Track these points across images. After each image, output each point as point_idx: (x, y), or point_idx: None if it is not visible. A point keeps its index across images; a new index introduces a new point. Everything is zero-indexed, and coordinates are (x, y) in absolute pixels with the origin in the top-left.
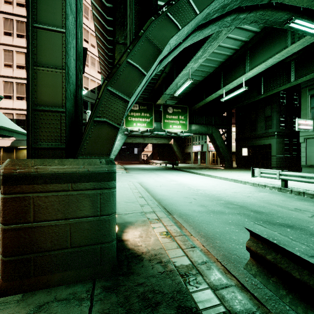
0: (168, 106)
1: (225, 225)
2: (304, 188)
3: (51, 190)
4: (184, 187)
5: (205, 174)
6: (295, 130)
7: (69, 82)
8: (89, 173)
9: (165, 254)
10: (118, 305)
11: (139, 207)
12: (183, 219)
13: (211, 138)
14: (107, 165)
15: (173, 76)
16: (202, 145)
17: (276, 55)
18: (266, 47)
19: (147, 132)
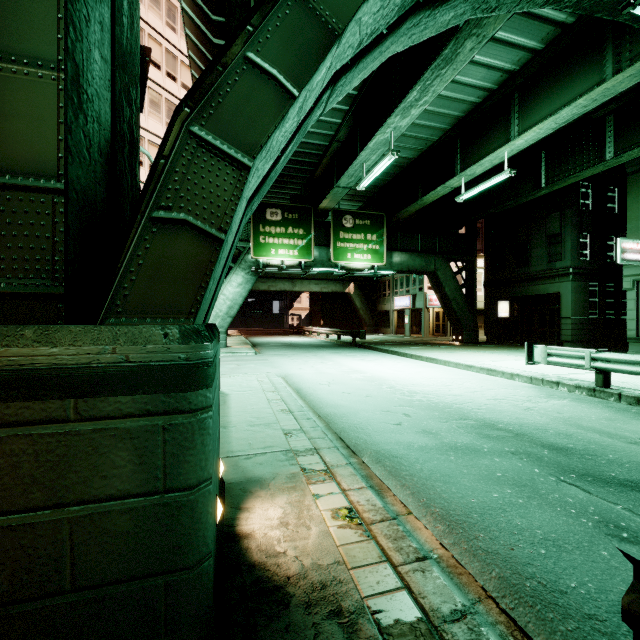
0: (344, 214)
1: (489, 487)
2: None
3: (10, 420)
4: (381, 386)
5: (423, 358)
6: (611, 264)
7: (85, 113)
8: (129, 368)
9: (348, 585)
10: None
11: (281, 438)
12: (386, 468)
13: (434, 281)
14: (185, 343)
15: (355, 149)
16: (414, 297)
17: (581, 100)
18: (557, 83)
19: (300, 267)
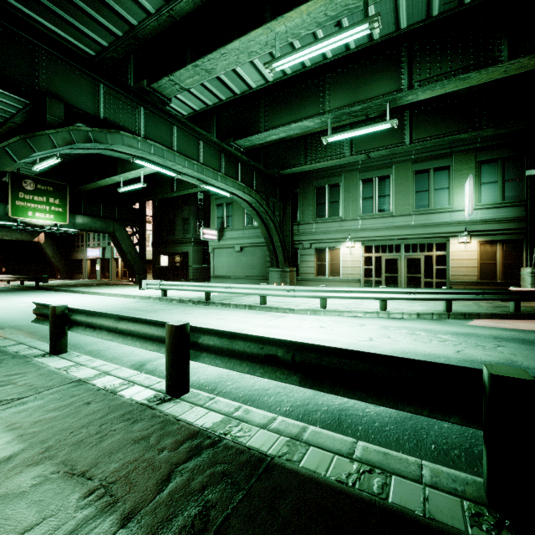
0: (24, 178)
1: None
2: (181, 296)
3: None
4: None
5: (91, 292)
6: None
7: None
8: None
9: None
10: None
11: None
12: (16, 328)
13: (114, 239)
14: None
15: None
16: (104, 249)
17: None
18: None
19: None
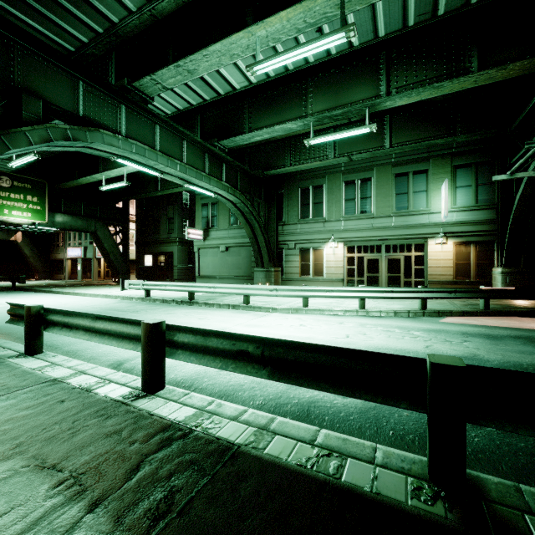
0: None
1: None
2: (164, 296)
3: None
4: None
5: (71, 293)
6: None
7: None
8: None
9: None
10: None
11: None
12: None
13: (96, 238)
14: None
15: None
16: (85, 248)
17: None
18: None
19: None
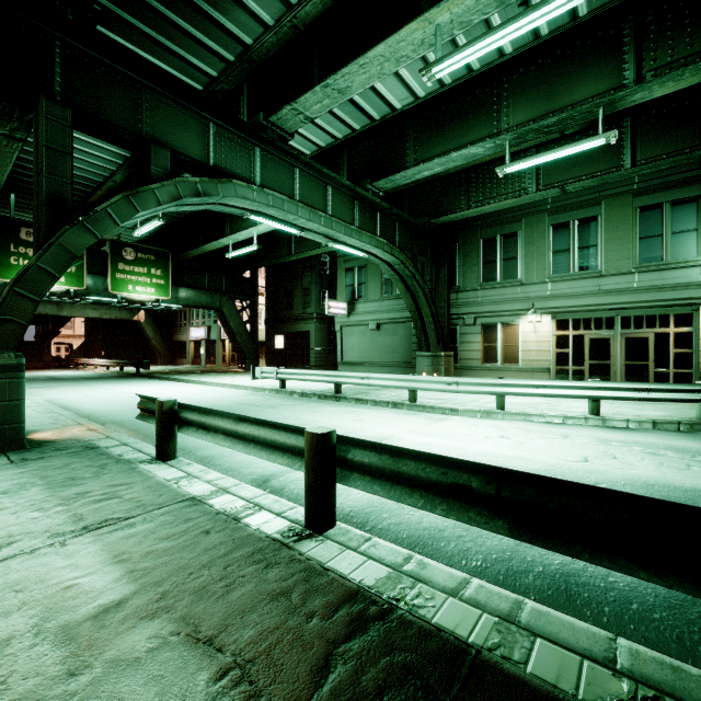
0: (124, 246)
1: None
2: (302, 388)
3: None
4: None
5: (196, 382)
6: None
7: None
8: None
9: (81, 437)
10: (34, 454)
11: (49, 420)
12: (118, 424)
13: (221, 316)
14: (17, 358)
15: None
16: (209, 328)
17: None
18: None
19: (69, 295)
